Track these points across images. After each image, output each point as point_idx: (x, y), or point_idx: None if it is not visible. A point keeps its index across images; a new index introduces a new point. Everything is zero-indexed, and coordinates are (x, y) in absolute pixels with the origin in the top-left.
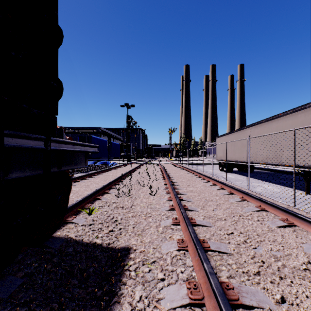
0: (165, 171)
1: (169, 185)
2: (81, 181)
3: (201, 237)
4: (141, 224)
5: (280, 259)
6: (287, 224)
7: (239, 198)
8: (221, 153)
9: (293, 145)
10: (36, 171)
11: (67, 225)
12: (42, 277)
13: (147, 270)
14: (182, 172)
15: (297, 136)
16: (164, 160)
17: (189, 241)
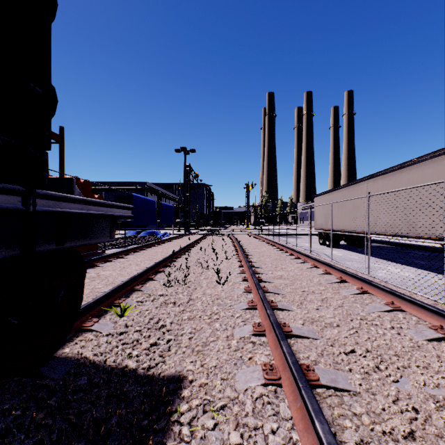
0: (240, 245)
1: (246, 268)
2: (115, 261)
3: (303, 360)
4: (202, 332)
5: (444, 404)
6: (444, 335)
7: (356, 288)
8: (322, 219)
9: (434, 206)
10: (9, 251)
11: (82, 335)
12: (24, 439)
13: (212, 426)
14: (266, 247)
15: (441, 193)
16: (239, 229)
17: (282, 368)
